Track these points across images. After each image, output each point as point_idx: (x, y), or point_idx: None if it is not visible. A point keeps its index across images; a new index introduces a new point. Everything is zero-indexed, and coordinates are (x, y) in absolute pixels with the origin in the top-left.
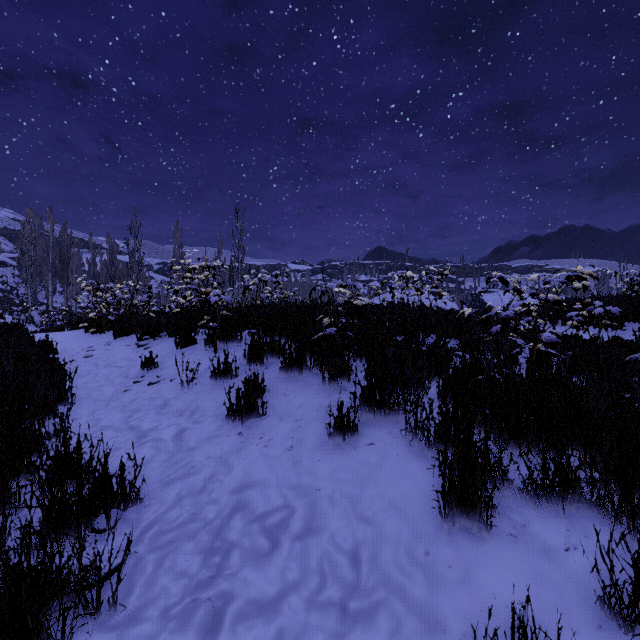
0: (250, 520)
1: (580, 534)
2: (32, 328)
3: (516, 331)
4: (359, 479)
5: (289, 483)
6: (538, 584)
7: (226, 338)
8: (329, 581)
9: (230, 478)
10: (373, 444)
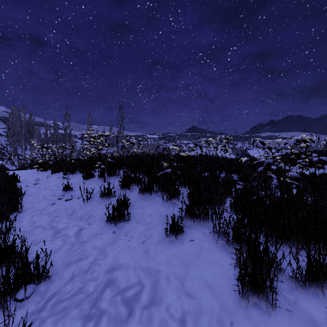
0: (115, 293)
1: None
2: (13, 168)
3: (272, 170)
4: (185, 265)
5: (141, 266)
6: None
7: (110, 174)
8: None
9: (105, 262)
10: (193, 240)
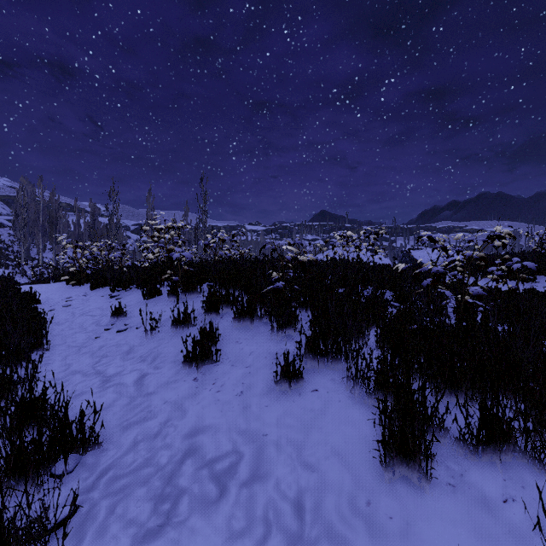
0: (200, 465)
1: (517, 485)
2: (25, 280)
3: (445, 284)
4: (303, 425)
5: (238, 428)
6: (479, 538)
7: (187, 290)
8: (273, 531)
9: (184, 423)
10: (317, 390)
